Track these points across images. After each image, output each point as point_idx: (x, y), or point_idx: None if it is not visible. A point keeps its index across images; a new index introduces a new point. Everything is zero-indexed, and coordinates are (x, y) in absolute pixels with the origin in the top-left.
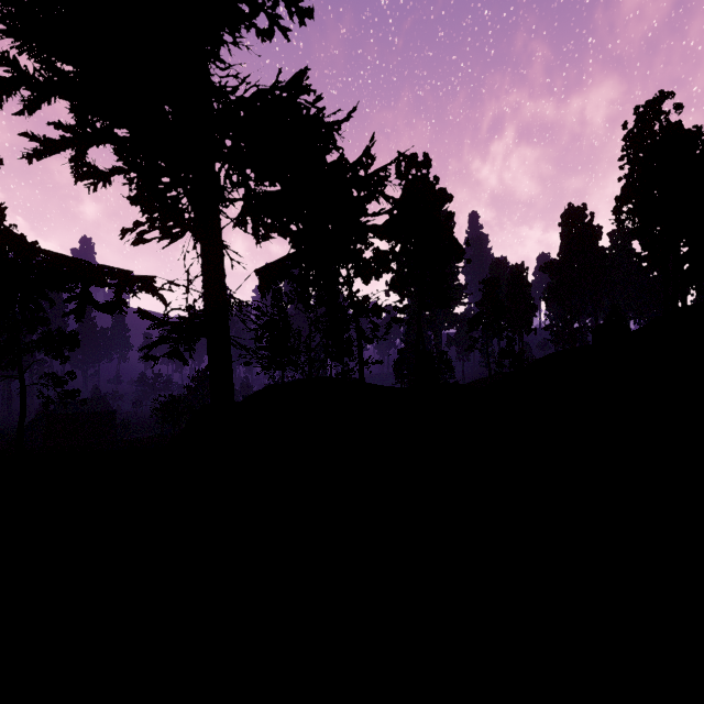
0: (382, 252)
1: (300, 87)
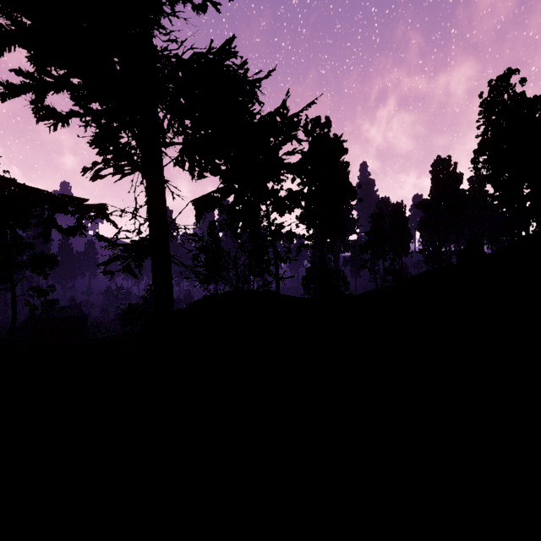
0: (293, 192)
1: (228, 52)
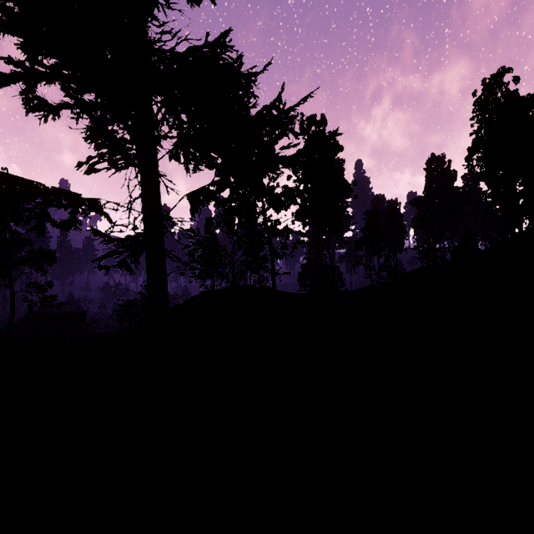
0: (289, 188)
1: (224, 45)
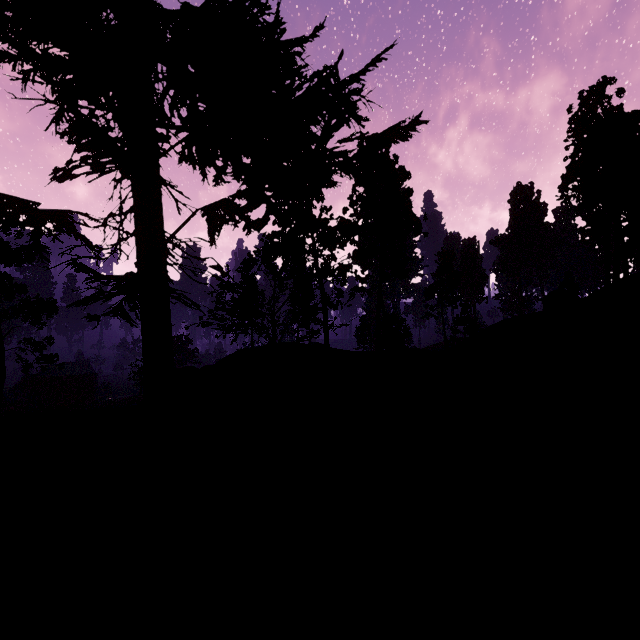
0: (346, 220)
1: (257, 3)
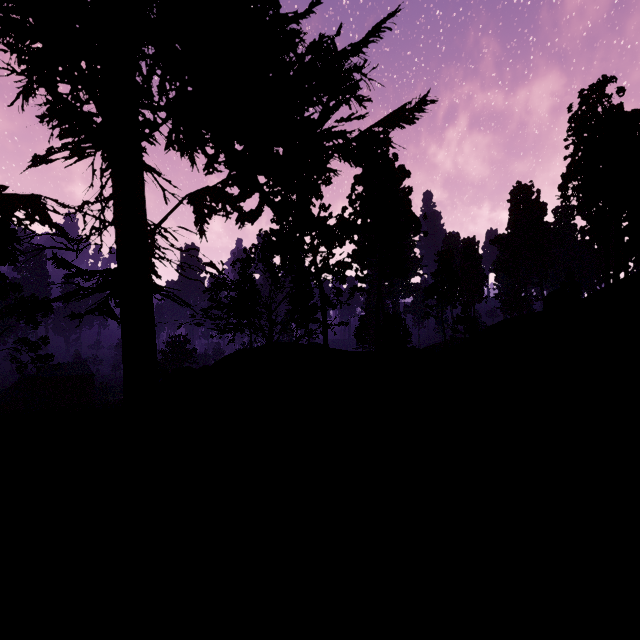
0: (345, 218)
1: None
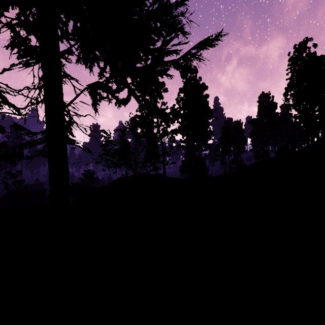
0: (175, 109)
1: None
